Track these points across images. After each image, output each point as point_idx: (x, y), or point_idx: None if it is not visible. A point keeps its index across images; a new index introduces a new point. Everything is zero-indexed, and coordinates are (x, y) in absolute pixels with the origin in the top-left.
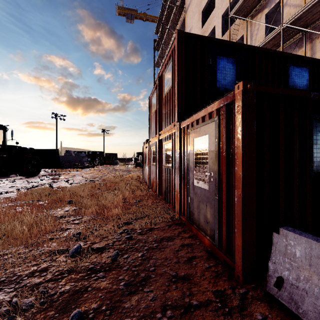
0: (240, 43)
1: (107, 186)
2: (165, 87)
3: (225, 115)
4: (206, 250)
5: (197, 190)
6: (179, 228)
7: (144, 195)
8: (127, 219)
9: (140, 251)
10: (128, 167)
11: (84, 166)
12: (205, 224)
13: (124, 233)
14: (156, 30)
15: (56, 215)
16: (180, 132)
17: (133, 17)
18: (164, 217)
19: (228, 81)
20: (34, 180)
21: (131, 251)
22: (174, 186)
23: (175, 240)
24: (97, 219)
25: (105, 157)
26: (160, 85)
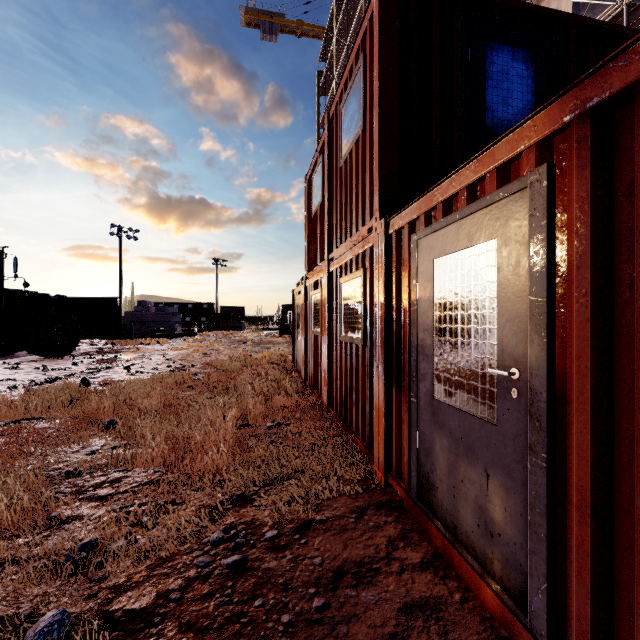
0: (548, 9)
1: (212, 380)
2: (345, 139)
3: (587, 151)
4: (493, 639)
5: (447, 418)
6: (388, 522)
7: (293, 405)
8: (242, 486)
9: (266, 639)
10: (264, 336)
11: (174, 333)
12: (483, 536)
13: (224, 543)
14: (323, 52)
15: (59, 467)
16: (388, 245)
17: (276, 29)
18: (342, 478)
19: (516, 111)
20: (60, 364)
21: (236, 635)
22: (369, 391)
23: (380, 581)
24: (161, 485)
25: (218, 315)
26: (331, 139)
